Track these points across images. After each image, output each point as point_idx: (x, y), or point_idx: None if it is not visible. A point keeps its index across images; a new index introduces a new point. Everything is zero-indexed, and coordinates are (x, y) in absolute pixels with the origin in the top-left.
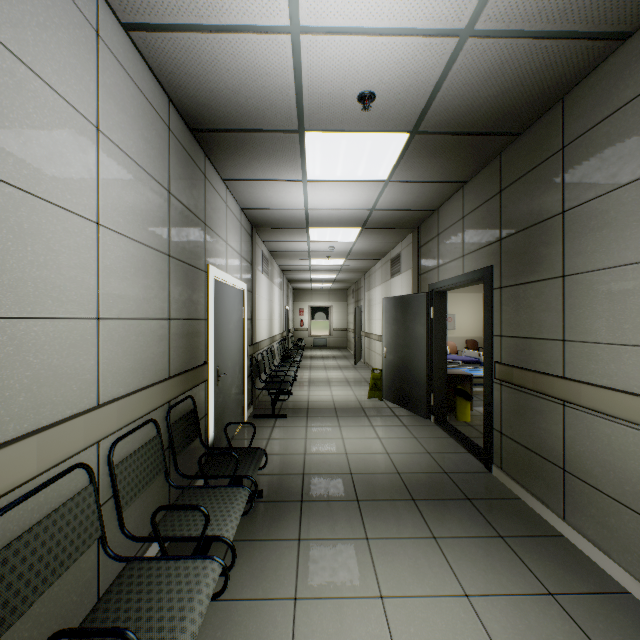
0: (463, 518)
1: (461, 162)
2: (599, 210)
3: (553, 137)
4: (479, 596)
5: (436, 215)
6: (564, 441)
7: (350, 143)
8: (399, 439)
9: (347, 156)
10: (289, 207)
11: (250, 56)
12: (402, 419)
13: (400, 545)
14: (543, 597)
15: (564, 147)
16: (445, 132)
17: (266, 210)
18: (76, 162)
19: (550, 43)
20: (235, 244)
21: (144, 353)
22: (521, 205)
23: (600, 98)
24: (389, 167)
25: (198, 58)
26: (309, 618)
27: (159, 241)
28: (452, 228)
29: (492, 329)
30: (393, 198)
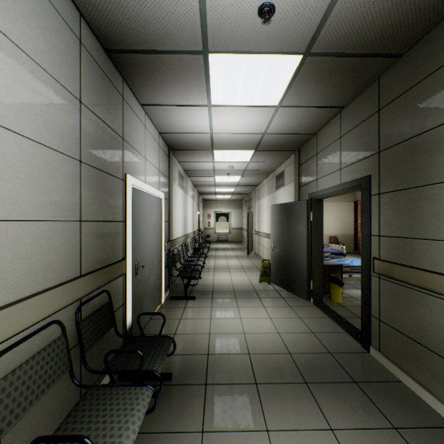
0: (354, 405)
1: (343, 86)
2: None
3: (440, 51)
4: None
5: (315, 138)
6: None
7: (249, 66)
8: (287, 319)
9: (246, 80)
10: (197, 131)
11: None
12: (287, 300)
13: (300, 439)
14: None
15: None
16: (334, 54)
17: (179, 134)
18: None
19: None
20: (153, 160)
21: (46, 255)
22: (402, 119)
23: None
24: (281, 92)
25: None
26: None
27: (67, 146)
28: (330, 147)
29: (370, 230)
30: (282, 123)
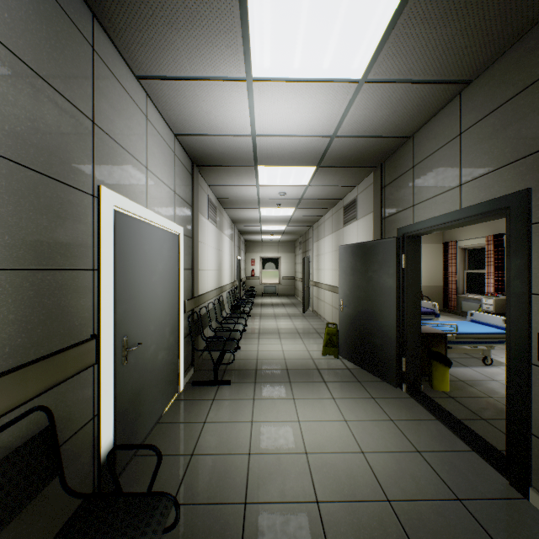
0: None
1: (481, 34)
2: None
3: None
4: None
5: (410, 143)
6: None
7: None
8: (372, 423)
9: (312, 18)
10: (232, 132)
11: None
12: (367, 387)
13: None
14: None
15: None
16: None
17: (205, 137)
18: None
19: None
20: (164, 175)
21: None
22: None
23: None
24: (371, 47)
25: None
26: None
27: None
28: (439, 153)
29: (529, 284)
30: (363, 115)
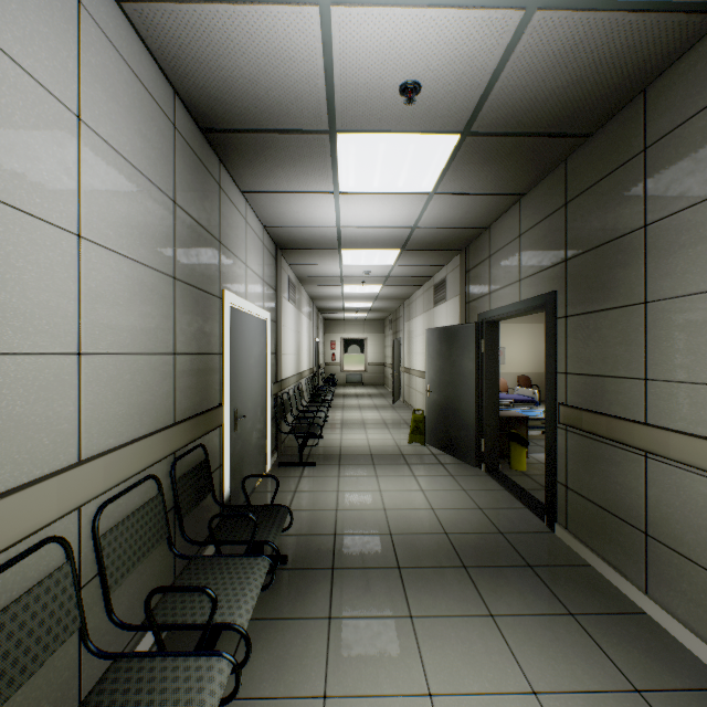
0: (525, 590)
1: (519, 170)
2: (692, 222)
3: (632, 137)
4: (550, 694)
5: (487, 234)
6: (646, 500)
7: (390, 147)
8: (445, 492)
9: (386, 163)
10: (319, 224)
11: (270, 35)
12: (448, 468)
13: (451, 625)
14: (628, 695)
15: (646, 148)
16: (502, 133)
17: (292, 228)
18: (48, 157)
19: (636, 17)
20: (256, 267)
21: (142, 395)
22: (591, 219)
23: (694, 86)
24: (435, 176)
25: (207, 37)
26: None
27: (161, 260)
28: (506, 248)
29: (555, 365)
30: (438, 214)
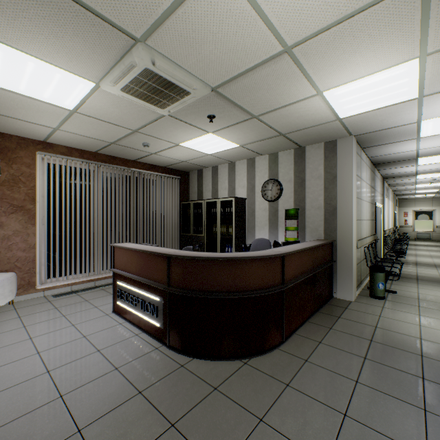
0: None
1: None
2: None
3: None
4: None
5: None
6: None
7: (439, 157)
8: None
9: (438, 159)
10: (406, 171)
11: (401, 154)
12: None
13: None
14: None
15: None
16: None
17: (393, 173)
18: (365, 191)
19: None
20: (379, 190)
21: (368, 228)
22: None
23: None
24: None
25: (385, 157)
26: (422, 289)
27: (369, 200)
28: None
29: None
30: None
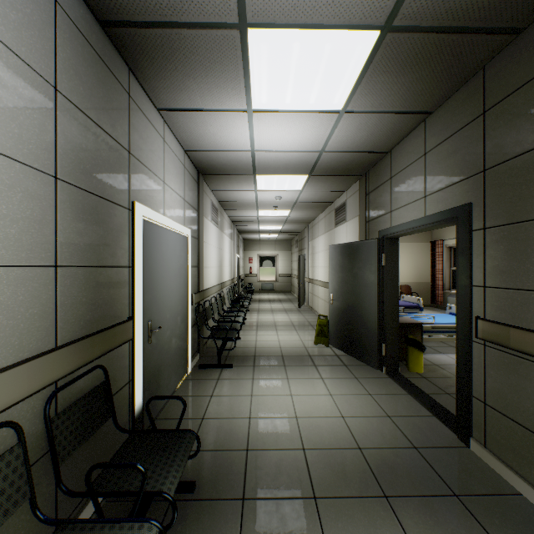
0: None
1: (433, 81)
2: None
3: None
4: None
5: (388, 157)
6: None
7: (304, 48)
8: (353, 396)
9: (299, 71)
10: (234, 148)
11: None
12: (352, 369)
13: None
14: None
15: None
16: (426, 28)
17: (211, 152)
18: None
19: None
20: (176, 186)
21: None
22: (521, 122)
23: None
24: (347, 89)
25: None
26: None
27: (31, 152)
28: (410, 168)
29: (470, 278)
30: (346, 136)
